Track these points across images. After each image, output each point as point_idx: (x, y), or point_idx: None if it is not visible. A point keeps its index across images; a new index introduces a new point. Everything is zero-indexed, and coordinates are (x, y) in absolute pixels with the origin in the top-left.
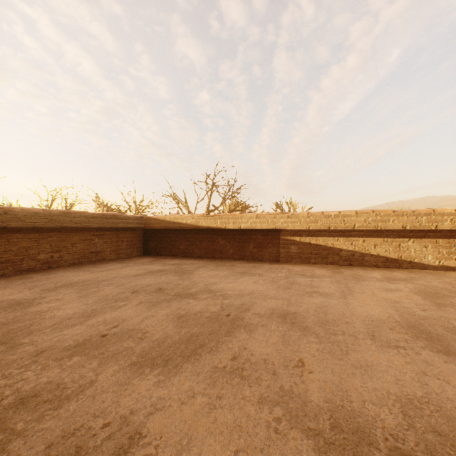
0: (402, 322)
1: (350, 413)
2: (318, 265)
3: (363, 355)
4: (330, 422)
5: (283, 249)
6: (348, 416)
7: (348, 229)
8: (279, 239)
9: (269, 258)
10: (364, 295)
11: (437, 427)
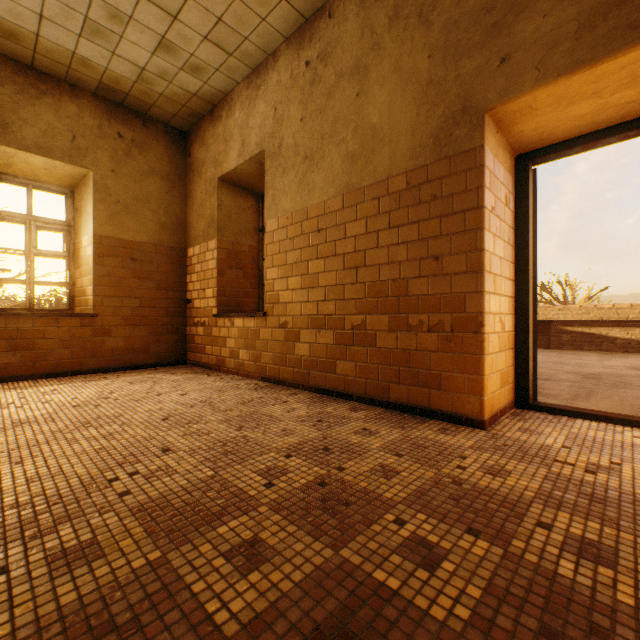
0: (627, 366)
1: (578, 371)
2: (590, 351)
3: (592, 368)
4: (570, 371)
5: (553, 337)
6: (577, 371)
7: (623, 320)
8: (550, 328)
9: (539, 345)
10: (616, 361)
11: (606, 373)
